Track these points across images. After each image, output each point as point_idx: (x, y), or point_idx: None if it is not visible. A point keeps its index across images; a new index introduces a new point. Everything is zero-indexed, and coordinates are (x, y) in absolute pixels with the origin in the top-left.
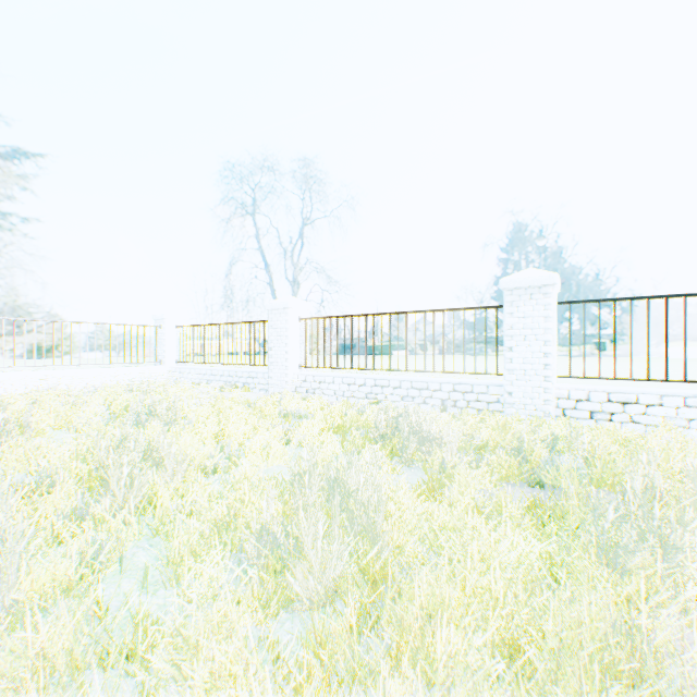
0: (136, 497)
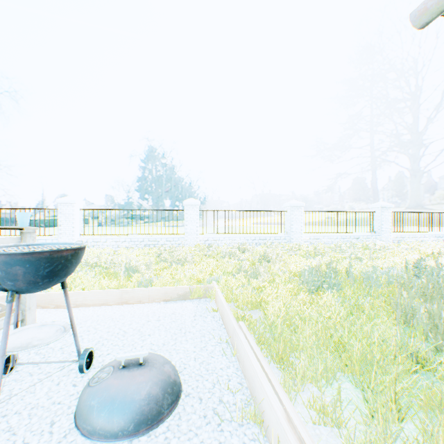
0: None
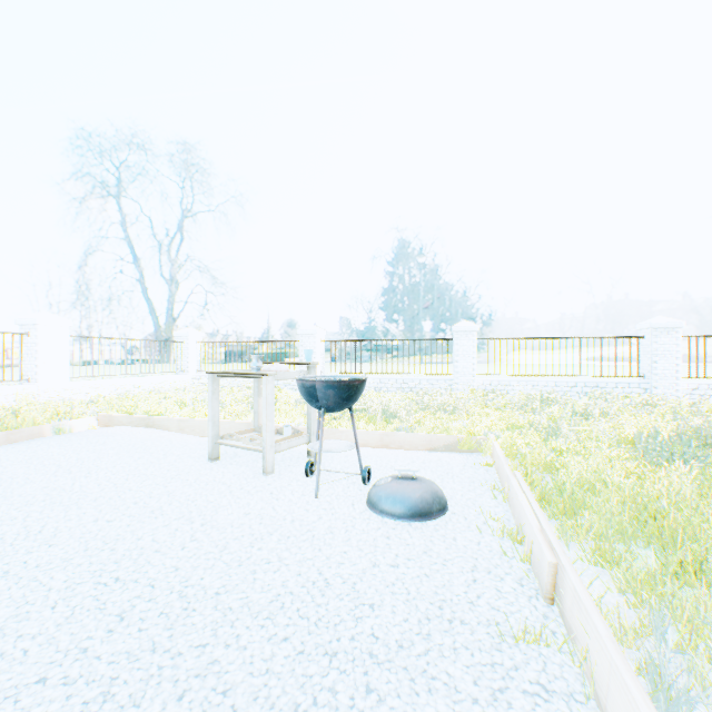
0: None
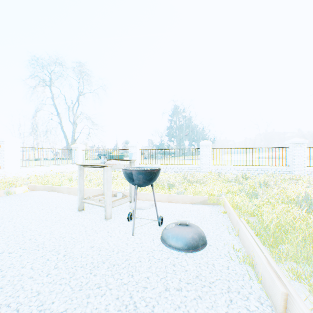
0: None
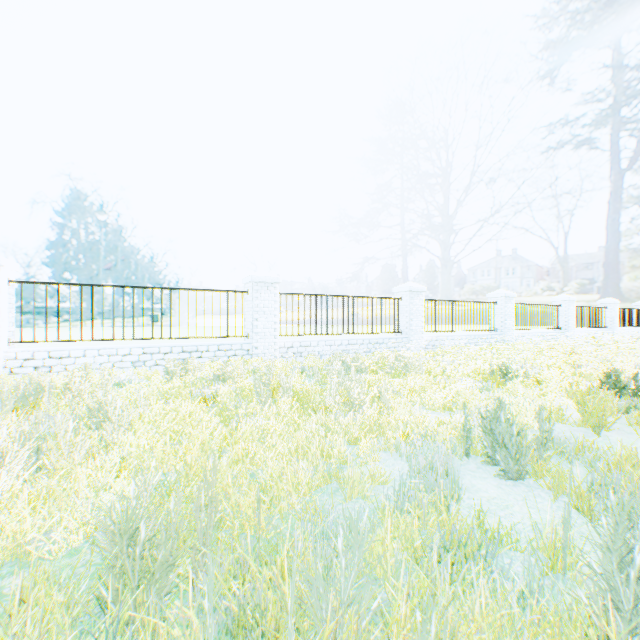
0: None
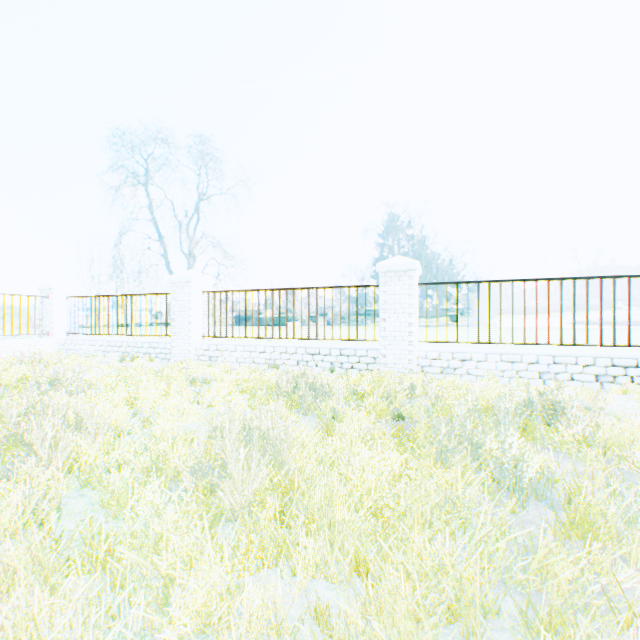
0: (62, 455)
